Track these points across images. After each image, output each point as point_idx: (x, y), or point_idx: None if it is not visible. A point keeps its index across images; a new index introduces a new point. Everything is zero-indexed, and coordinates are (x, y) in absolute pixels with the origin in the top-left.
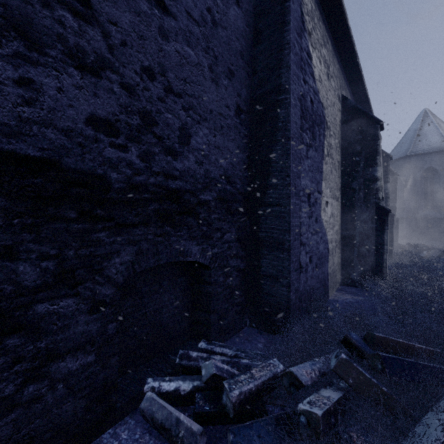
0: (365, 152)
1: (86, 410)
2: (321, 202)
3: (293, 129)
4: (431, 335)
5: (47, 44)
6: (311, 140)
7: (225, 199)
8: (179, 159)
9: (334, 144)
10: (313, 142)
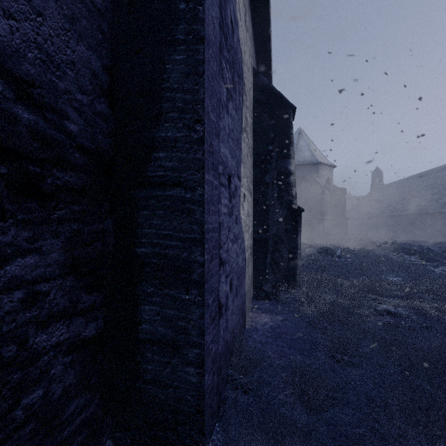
0: (278, 140)
1: None
2: (240, 194)
3: (208, 26)
4: (440, 418)
5: None
6: (231, 87)
7: (8, 147)
8: None
9: (249, 122)
10: (234, 95)
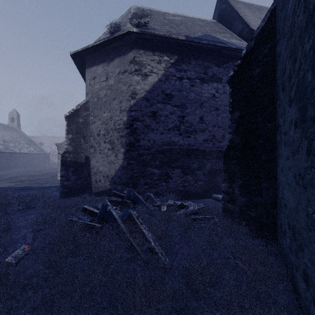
0: None
1: (202, 192)
2: None
3: None
4: None
5: (197, 130)
6: None
7: None
8: (221, 143)
9: None
10: None
